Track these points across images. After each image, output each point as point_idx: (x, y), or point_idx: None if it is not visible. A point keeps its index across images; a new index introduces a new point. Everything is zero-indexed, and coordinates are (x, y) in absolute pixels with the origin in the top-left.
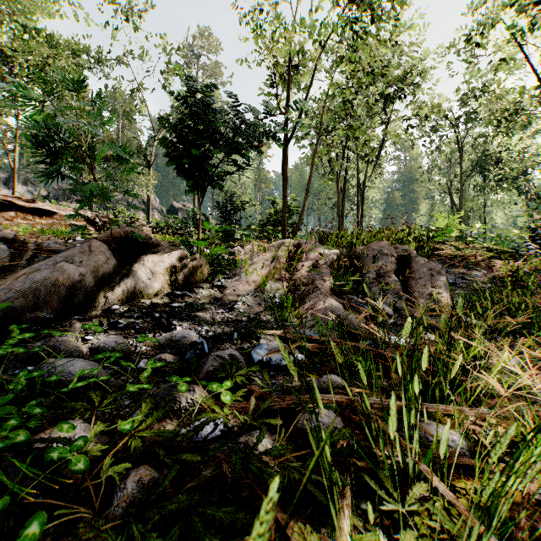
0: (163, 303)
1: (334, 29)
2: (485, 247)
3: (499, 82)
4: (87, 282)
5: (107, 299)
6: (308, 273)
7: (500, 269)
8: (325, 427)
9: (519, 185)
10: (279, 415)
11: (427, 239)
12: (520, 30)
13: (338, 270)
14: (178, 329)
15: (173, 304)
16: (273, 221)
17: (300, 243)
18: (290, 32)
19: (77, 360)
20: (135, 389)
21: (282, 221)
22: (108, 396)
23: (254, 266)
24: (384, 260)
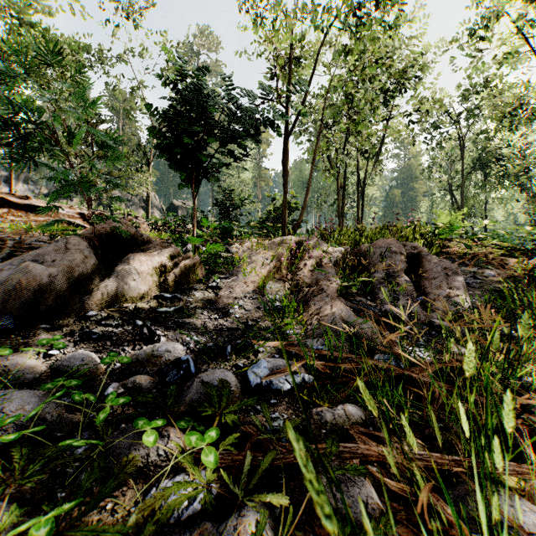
0: (149, 308)
1: (337, 13)
2: (494, 244)
3: (501, 77)
4: (58, 285)
5: (83, 304)
6: (311, 272)
7: (513, 267)
8: (350, 502)
9: (521, 182)
10: (284, 480)
11: (433, 236)
12: (529, 20)
13: (343, 269)
14: (162, 340)
15: (160, 309)
16: (273, 218)
17: (302, 240)
18: (291, 18)
19: (19, 391)
20: (81, 443)
21: (282, 217)
22: (44, 452)
23: (253, 265)
24: (392, 259)
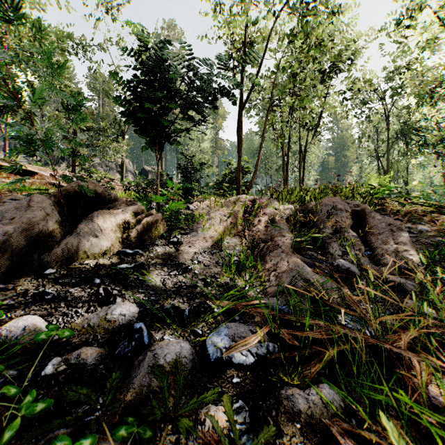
0: (110, 264)
1: None
2: (423, 202)
3: (421, 61)
4: (15, 243)
5: (42, 262)
6: (265, 228)
7: (443, 223)
8: None
9: (437, 150)
10: None
11: (369, 195)
12: None
13: (293, 225)
14: (118, 301)
15: (120, 266)
16: (228, 180)
17: (255, 198)
18: (245, 2)
19: None
20: None
21: (237, 178)
22: None
23: (211, 221)
24: (339, 215)
